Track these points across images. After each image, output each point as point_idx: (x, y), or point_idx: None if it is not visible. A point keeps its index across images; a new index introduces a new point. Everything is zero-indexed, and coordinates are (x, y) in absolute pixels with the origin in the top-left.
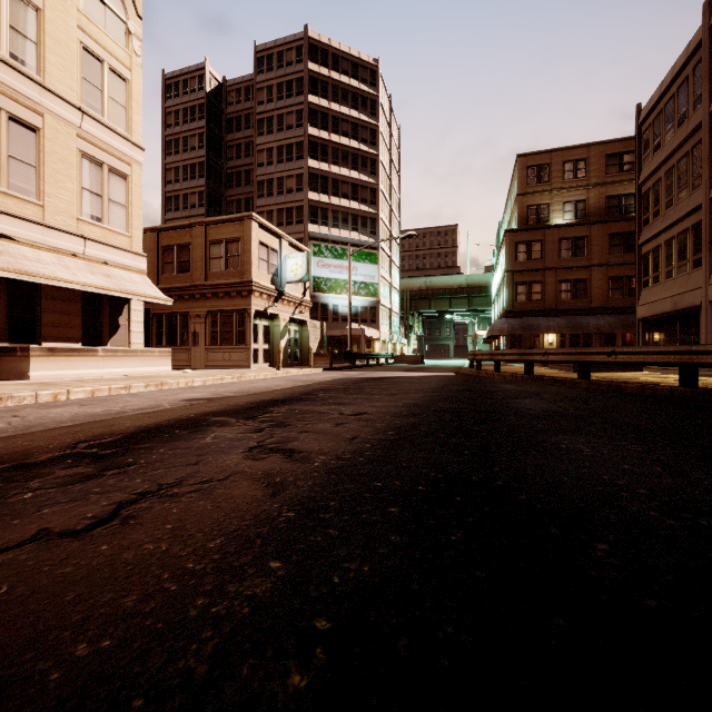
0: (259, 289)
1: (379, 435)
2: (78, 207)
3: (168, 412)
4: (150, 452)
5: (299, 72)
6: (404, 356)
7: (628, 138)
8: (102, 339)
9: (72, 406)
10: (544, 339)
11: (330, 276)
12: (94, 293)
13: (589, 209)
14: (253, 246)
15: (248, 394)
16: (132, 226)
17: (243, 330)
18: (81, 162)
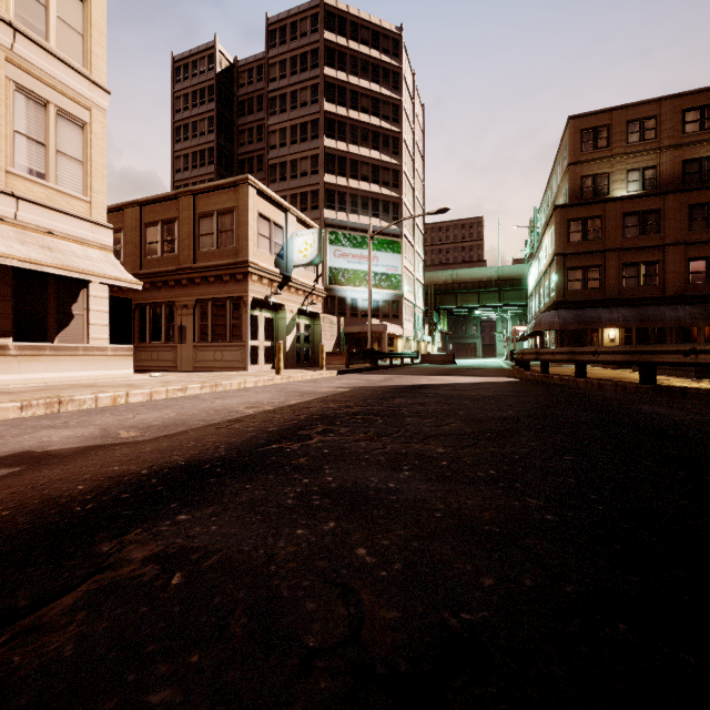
0: (258, 272)
1: None
2: (8, 156)
3: None
4: None
5: (314, 43)
6: (432, 355)
7: None
8: (47, 333)
9: None
10: (604, 335)
11: (349, 267)
12: (33, 272)
13: (660, 177)
14: (249, 217)
15: (167, 434)
16: (93, 188)
17: (237, 323)
18: (13, 97)
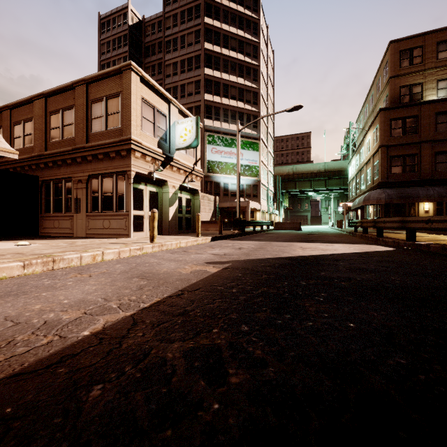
0: (141, 149)
1: None
2: None
3: None
4: None
5: (197, 0)
6: (283, 223)
7: None
8: None
9: None
10: (420, 208)
11: (222, 160)
12: None
13: None
14: (132, 100)
15: None
16: None
17: (122, 195)
18: None
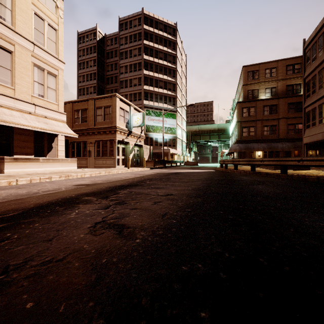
0: (120, 130)
1: (181, 212)
2: (32, 90)
3: (61, 193)
4: (28, 226)
5: (139, 30)
6: (188, 162)
7: (297, 57)
8: (44, 154)
9: (13, 189)
10: (256, 154)
11: (154, 124)
12: (40, 131)
13: (277, 91)
14: (116, 109)
15: (110, 181)
16: (59, 99)
17: (112, 150)
18: (33, 68)
